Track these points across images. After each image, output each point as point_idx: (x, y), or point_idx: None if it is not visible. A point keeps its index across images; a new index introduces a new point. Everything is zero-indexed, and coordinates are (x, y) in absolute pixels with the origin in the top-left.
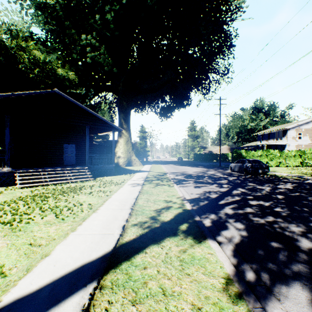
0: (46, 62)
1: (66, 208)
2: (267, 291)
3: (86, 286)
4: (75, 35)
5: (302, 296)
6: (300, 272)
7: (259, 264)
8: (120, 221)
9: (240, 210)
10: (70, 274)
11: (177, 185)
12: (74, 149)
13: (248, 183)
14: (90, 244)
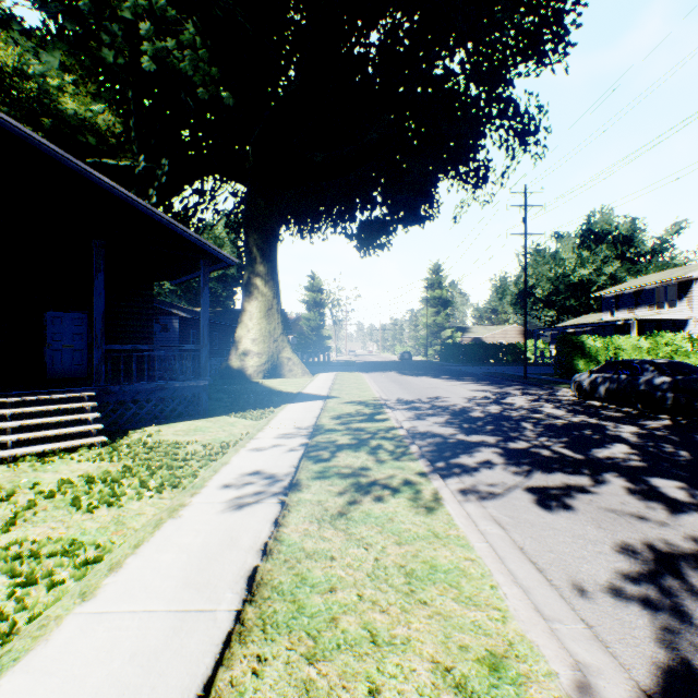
0: (24, 75)
1: None
2: None
3: None
4: None
5: None
6: None
7: None
8: None
9: None
10: None
11: (449, 486)
12: (87, 329)
13: None
14: None
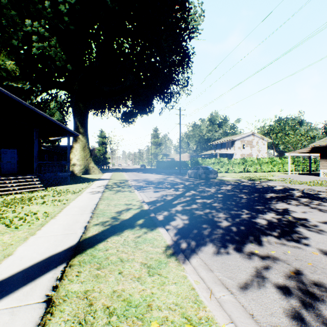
0: None
1: (16, 218)
2: (192, 251)
3: (56, 267)
4: (16, 18)
5: (211, 250)
6: (214, 238)
7: (191, 238)
8: (81, 223)
9: (188, 207)
10: (39, 263)
11: (138, 191)
12: (16, 155)
13: (200, 186)
14: (54, 242)
